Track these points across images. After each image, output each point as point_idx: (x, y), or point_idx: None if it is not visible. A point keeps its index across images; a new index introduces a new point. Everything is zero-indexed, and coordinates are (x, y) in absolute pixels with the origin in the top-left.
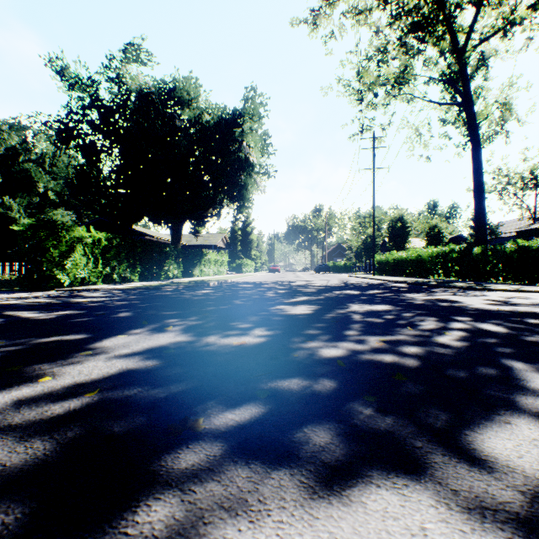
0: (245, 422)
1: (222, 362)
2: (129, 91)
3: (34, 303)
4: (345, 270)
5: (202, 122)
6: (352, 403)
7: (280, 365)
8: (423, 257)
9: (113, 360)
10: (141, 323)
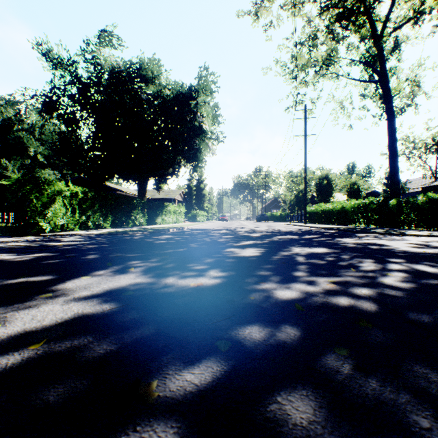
0: (206, 387)
1: (180, 305)
2: (102, 70)
3: (15, 246)
4: (281, 219)
5: (163, 96)
6: (324, 358)
7: (237, 309)
8: (346, 208)
9: (70, 303)
10: (106, 265)
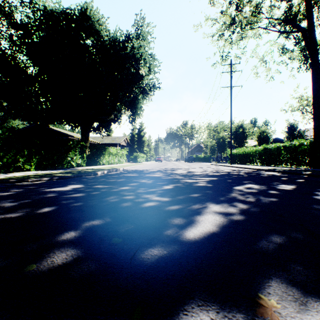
0: None
1: None
2: (42, 16)
3: None
4: (205, 160)
5: (100, 40)
6: None
7: None
8: (271, 150)
9: None
10: None
